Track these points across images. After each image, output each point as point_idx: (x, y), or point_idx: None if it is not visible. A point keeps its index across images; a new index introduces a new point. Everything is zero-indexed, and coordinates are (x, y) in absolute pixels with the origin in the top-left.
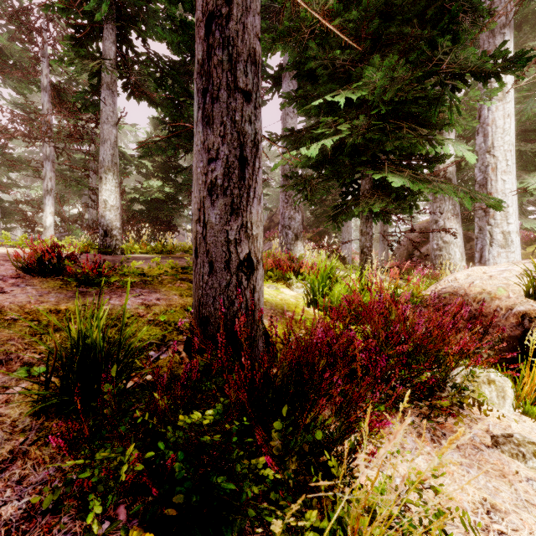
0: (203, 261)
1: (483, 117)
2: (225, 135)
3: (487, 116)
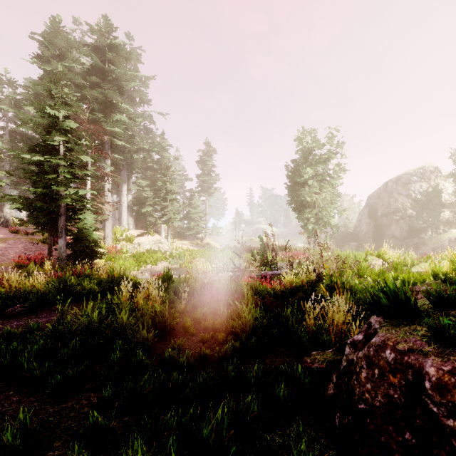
0: None
1: (121, 199)
2: None
3: (122, 199)
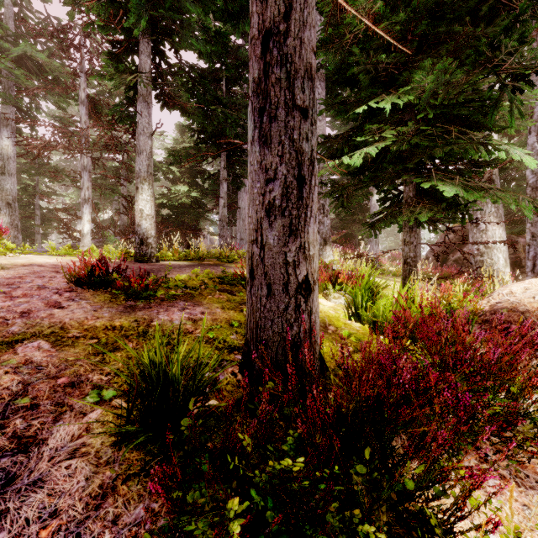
0: (260, 283)
1: (536, 115)
2: (283, 154)
3: None
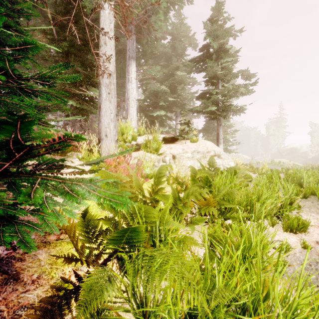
0: None
1: (127, 87)
2: None
3: (128, 87)
